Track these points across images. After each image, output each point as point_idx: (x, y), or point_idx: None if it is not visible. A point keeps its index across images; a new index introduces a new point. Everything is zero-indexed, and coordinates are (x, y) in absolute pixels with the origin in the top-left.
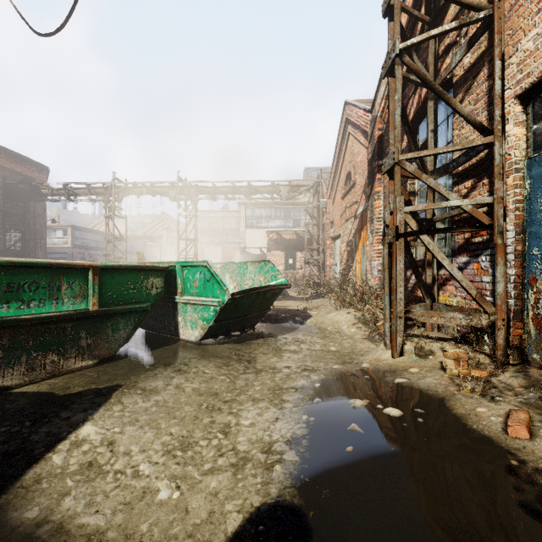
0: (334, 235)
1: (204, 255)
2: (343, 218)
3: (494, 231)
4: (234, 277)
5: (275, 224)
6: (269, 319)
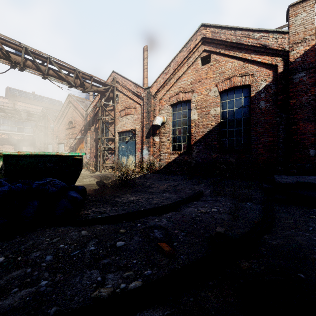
0: (60, 142)
1: None
2: (67, 137)
3: (115, 151)
4: None
5: (3, 128)
6: None
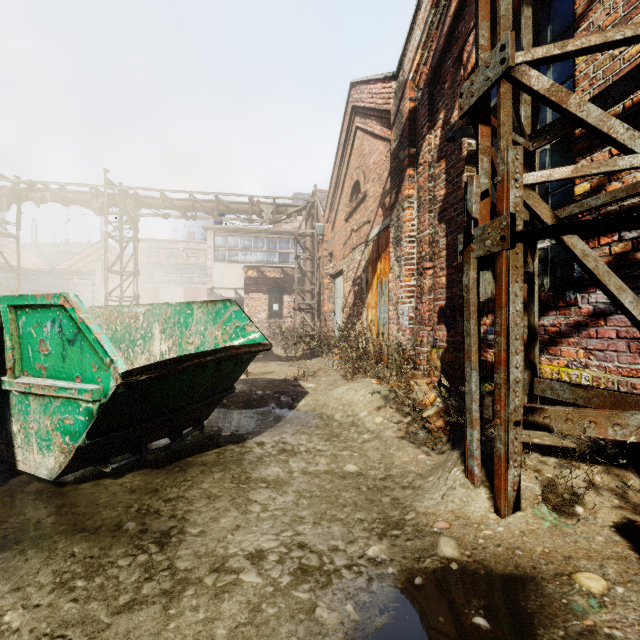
0: (335, 270)
1: (159, 298)
2: (347, 246)
3: None
4: (168, 330)
5: (256, 258)
6: (236, 402)
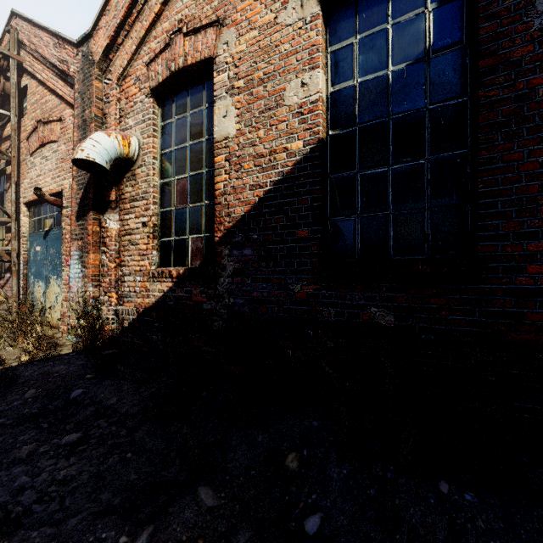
0: None
1: None
2: None
3: (12, 264)
4: None
5: None
6: None
